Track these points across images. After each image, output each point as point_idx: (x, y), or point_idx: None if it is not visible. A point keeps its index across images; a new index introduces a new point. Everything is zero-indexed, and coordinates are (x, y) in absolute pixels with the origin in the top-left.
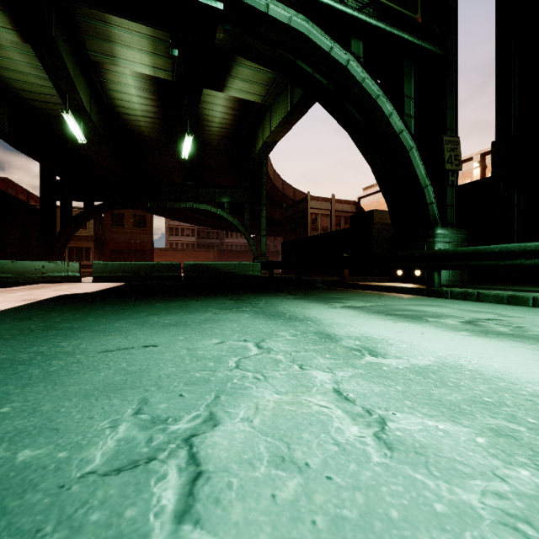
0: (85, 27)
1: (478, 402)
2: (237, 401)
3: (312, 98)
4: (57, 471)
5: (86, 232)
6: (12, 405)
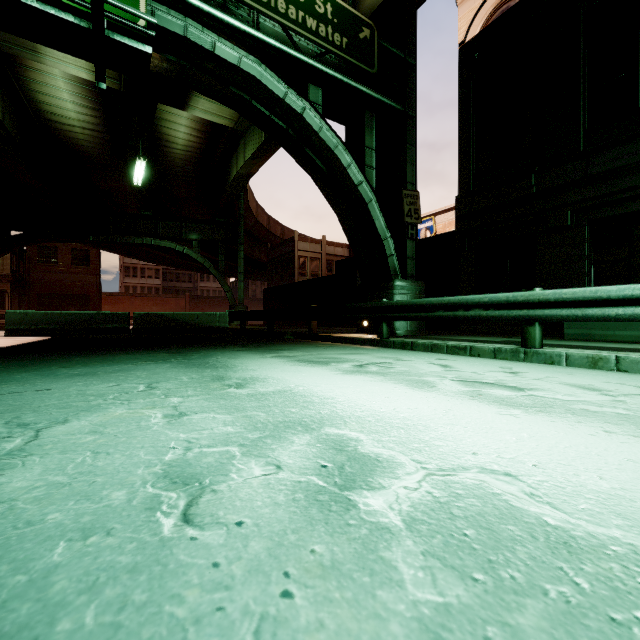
0: None
1: (263, 406)
2: (93, 414)
3: None
4: None
5: None
6: None
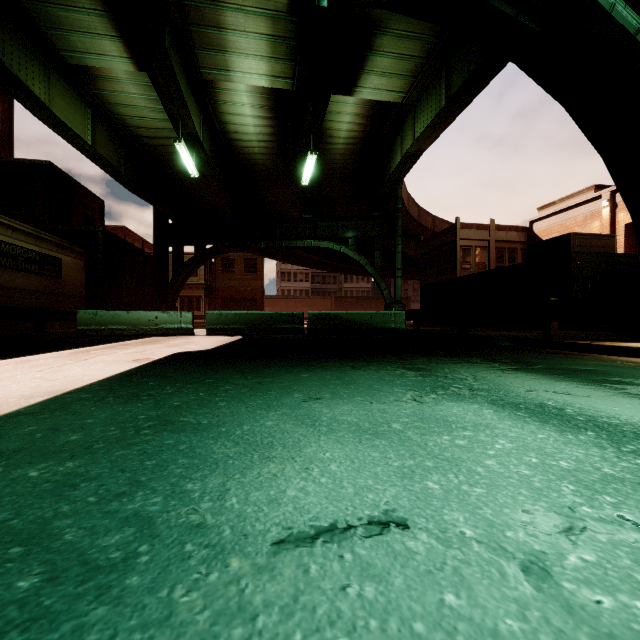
0: (198, 39)
1: None
2: None
3: (483, 80)
4: None
5: (197, 280)
6: None
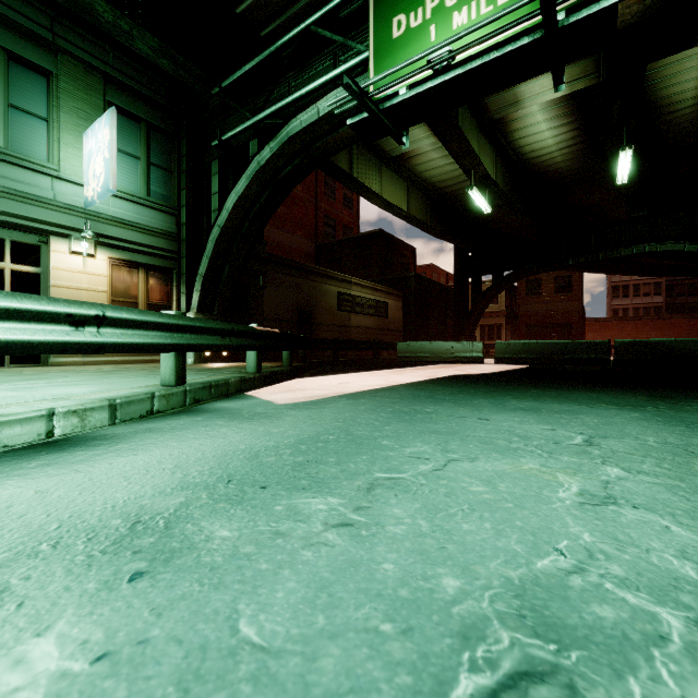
0: None
1: None
2: (502, 459)
3: None
4: (392, 449)
5: (497, 307)
6: (389, 427)
